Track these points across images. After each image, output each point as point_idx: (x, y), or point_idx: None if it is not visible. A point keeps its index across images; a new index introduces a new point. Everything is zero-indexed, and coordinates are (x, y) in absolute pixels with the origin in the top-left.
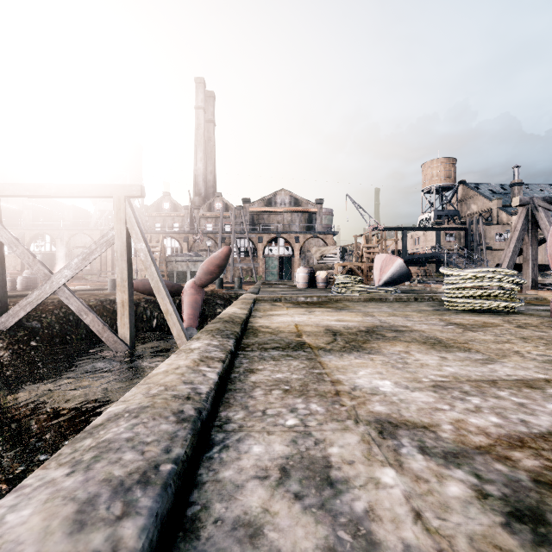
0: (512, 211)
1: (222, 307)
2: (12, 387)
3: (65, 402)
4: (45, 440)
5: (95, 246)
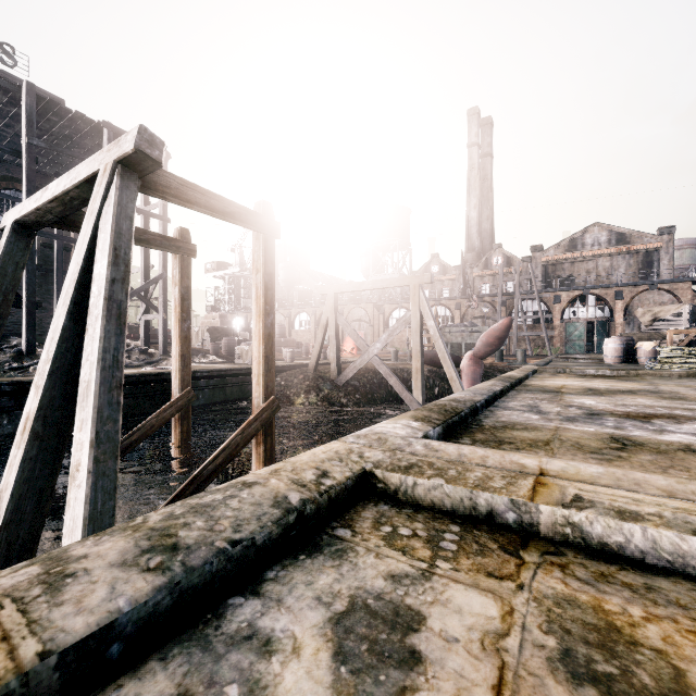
0: None
1: None
2: (353, 421)
3: None
4: None
5: (397, 325)
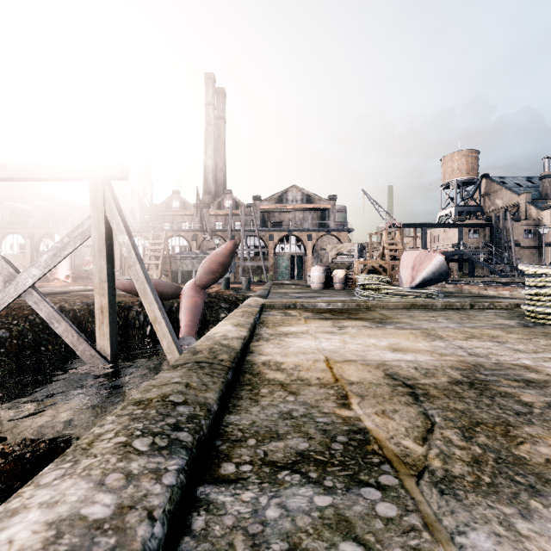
0: (543, 206)
1: (227, 311)
2: None
3: (7, 445)
4: None
5: (68, 239)
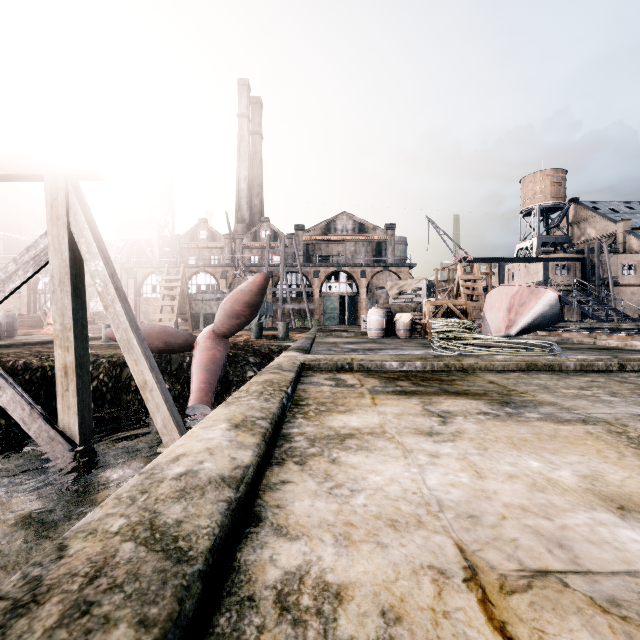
0: None
1: (257, 368)
2: None
3: None
4: None
5: (14, 266)
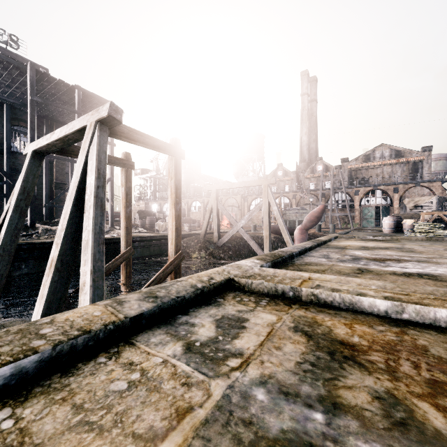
0: None
1: None
2: None
3: None
4: None
5: (254, 209)
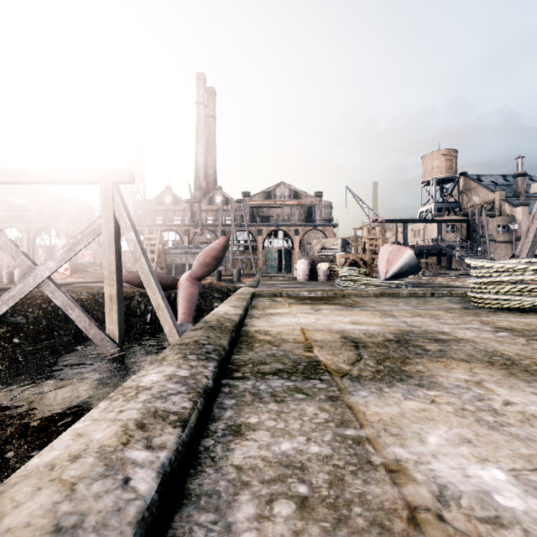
0: (516, 203)
1: (220, 301)
2: None
3: (39, 410)
4: (2, 463)
5: (81, 236)
